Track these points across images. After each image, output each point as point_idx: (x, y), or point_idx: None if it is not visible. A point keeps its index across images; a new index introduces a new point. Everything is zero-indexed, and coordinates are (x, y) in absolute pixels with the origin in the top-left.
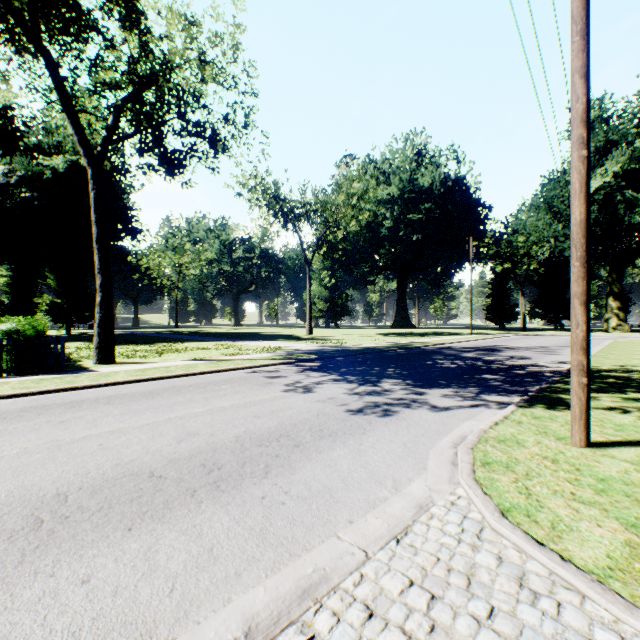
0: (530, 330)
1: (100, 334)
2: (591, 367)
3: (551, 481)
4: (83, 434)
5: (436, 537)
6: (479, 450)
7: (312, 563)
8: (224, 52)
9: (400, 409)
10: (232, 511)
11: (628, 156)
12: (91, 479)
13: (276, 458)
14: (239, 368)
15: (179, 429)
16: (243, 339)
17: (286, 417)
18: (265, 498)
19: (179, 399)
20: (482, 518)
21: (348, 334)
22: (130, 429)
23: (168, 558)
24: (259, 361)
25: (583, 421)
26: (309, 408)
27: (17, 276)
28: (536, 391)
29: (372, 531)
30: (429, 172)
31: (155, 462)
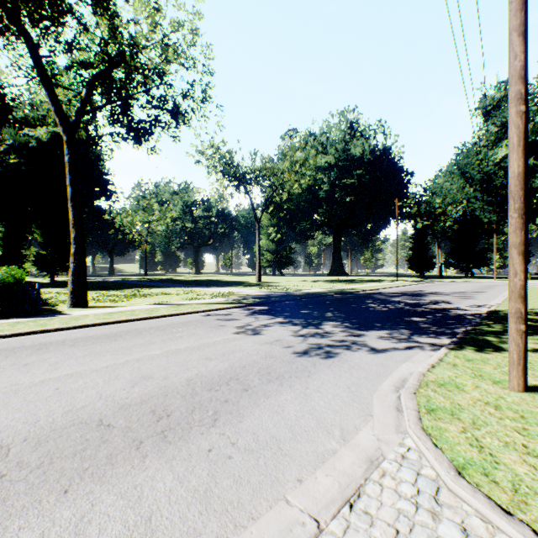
0: (446, 277)
1: (74, 281)
2: (506, 310)
3: (499, 431)
4: (43, 377)
5: (391, 501)
6: (422, 395)
7: (259, 537)
8: (184, 36)
9: (341, 351)
10: (176, 467)
11: (530, 129)
12: (39, 428)
13: (225, 404)
14: (196, 311)
15: (135, 372)
16: (202, 285)
17: (236, 359)
18: (212, 451)
19: (139, 341)
20: (436, 475)
21: (292, 281)
22: (88, 372)
23: (100, 531)
24: (214, 305)
25: (521, 367)
26: (258, 350)
27: (7, 231)
28: (463, 333)
29: (323, 493)
30: (360, 143)
31: (106, 408)
